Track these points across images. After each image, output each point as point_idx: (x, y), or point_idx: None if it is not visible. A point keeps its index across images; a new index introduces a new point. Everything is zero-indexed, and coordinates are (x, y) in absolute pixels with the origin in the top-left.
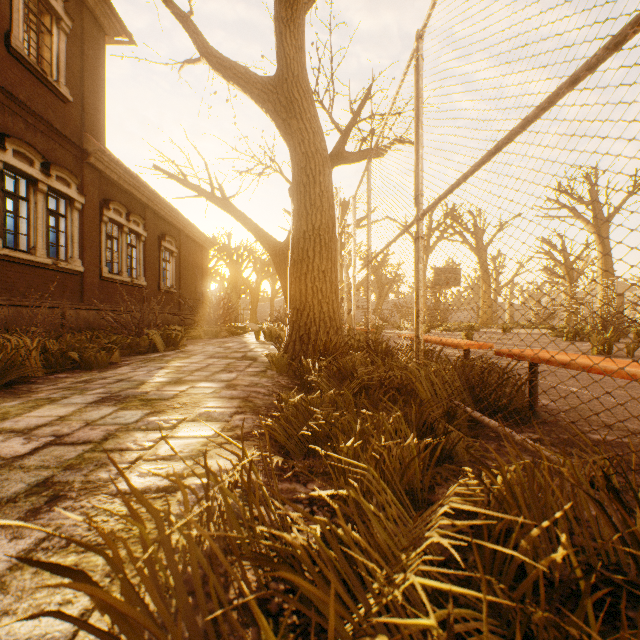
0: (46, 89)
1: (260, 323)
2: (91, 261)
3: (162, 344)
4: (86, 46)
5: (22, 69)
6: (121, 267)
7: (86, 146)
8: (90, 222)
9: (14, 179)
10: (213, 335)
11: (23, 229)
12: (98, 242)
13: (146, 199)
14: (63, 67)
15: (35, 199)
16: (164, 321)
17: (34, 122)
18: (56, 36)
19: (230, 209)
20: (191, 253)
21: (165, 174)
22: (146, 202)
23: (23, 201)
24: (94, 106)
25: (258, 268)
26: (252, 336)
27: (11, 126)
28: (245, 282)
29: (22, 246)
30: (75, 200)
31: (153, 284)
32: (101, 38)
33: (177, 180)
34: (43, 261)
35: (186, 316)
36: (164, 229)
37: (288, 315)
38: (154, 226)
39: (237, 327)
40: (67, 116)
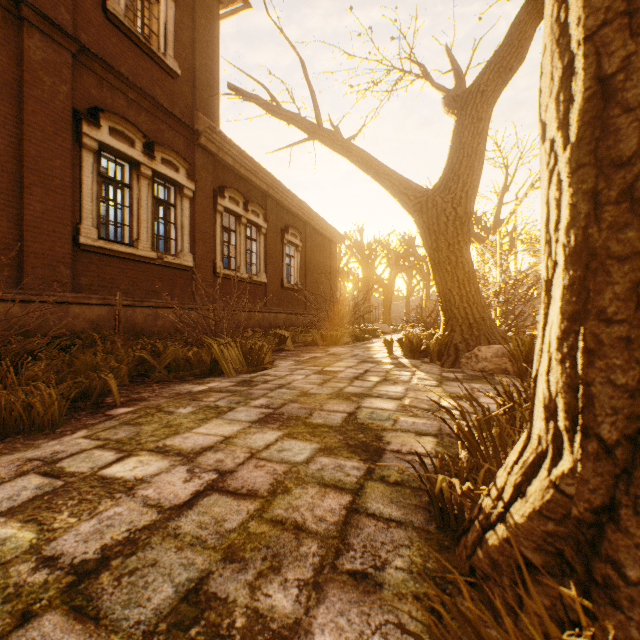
0: (151, 62)
1: (393, 324)
2: (203, 255)
3: (238, 360)
4: (197, 15)
5: (123, 39)
6: (239, 262)
7: (197, 126)
8: (202, 212)
9: (118, 165)
10: (332, 341)
11: (127, 220)
12: (211, 234)
13: (266, 186)
14: (171, 38)
15: (138, 185)
16: (286, 322)
17: (137, 98)
18: (163, 4)
19: (346, 148)
20: (318, 248)
21: (246, 98)
22: (266, 190)
23: (127, 189)
24: (207, 82)
25: (391, 261)
26: (382, 344)
27: (110, 103)
28: (377, 278)
29: (127, 239)
30: (184, 187)
31: (275, 281)
32: (215, 7)
33: (264, 106)
34: (146, 255)
35: (311, 316)
36: (287, 221)
37: (559, 304)
38: (276, 218)
39: (364, 330)
40: (176, 94)
